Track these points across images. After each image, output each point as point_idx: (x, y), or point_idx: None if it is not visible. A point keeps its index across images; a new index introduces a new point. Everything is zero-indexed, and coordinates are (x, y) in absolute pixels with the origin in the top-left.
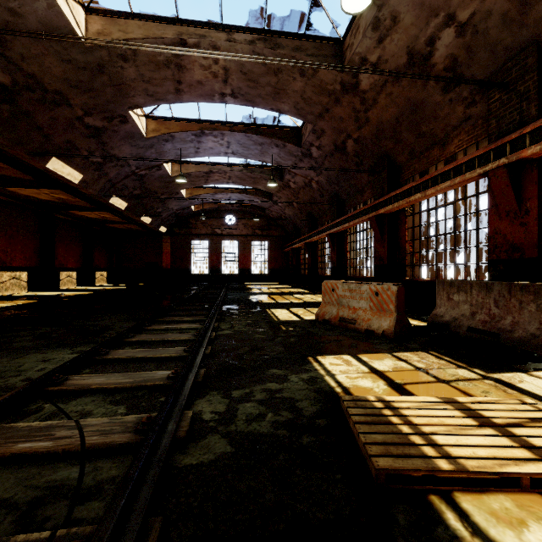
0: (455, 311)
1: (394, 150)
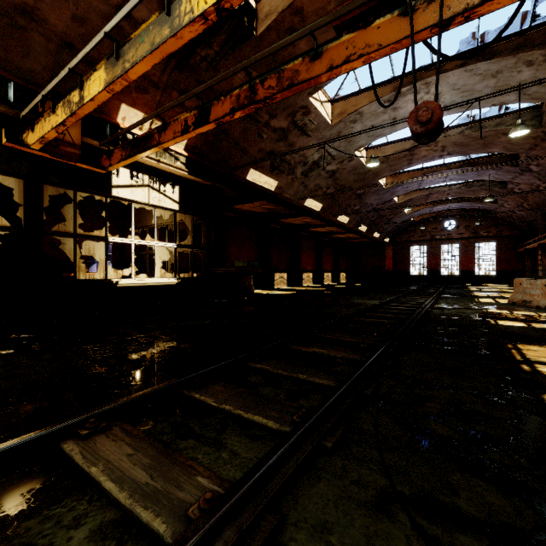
0: None
1: None
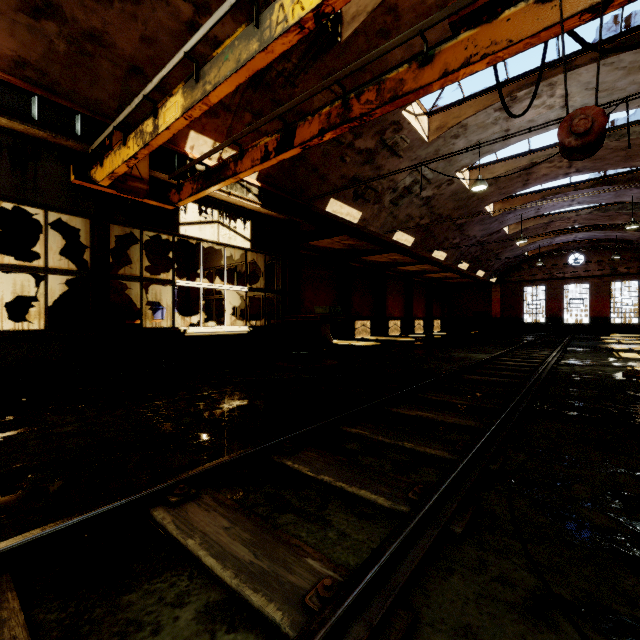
0: None
1: None
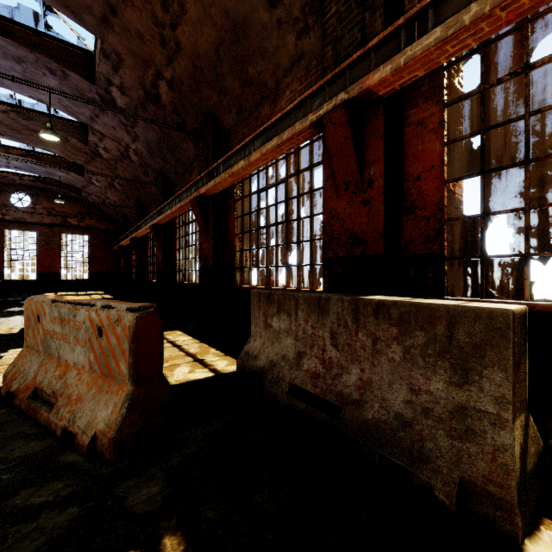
0: (274, 348)
1: (219, 105)
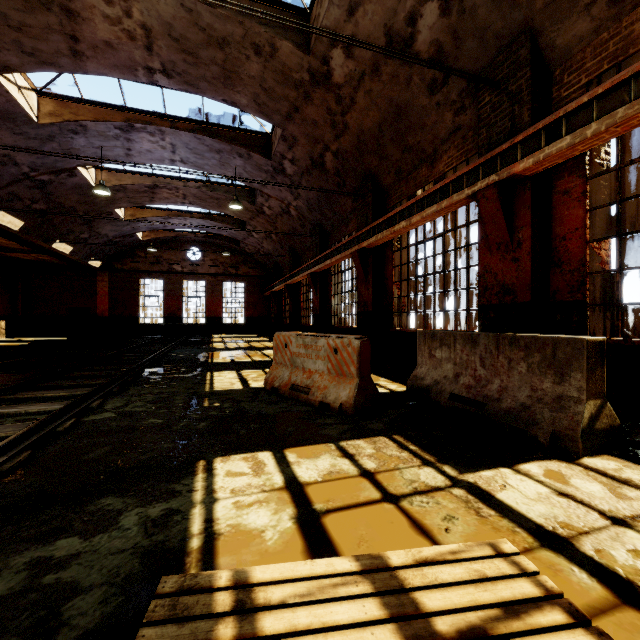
0: (437, 371)
1: (379, 168)
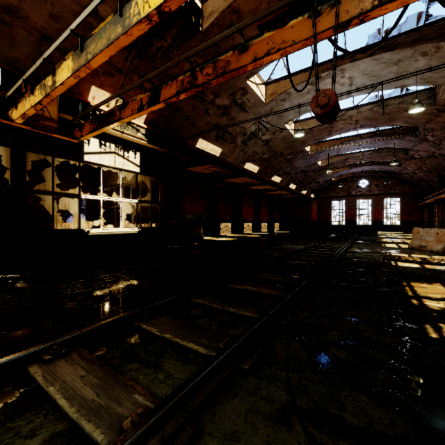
0: None
1: None
